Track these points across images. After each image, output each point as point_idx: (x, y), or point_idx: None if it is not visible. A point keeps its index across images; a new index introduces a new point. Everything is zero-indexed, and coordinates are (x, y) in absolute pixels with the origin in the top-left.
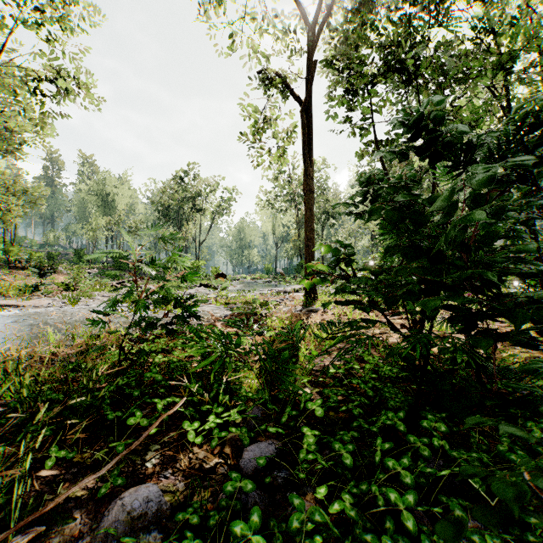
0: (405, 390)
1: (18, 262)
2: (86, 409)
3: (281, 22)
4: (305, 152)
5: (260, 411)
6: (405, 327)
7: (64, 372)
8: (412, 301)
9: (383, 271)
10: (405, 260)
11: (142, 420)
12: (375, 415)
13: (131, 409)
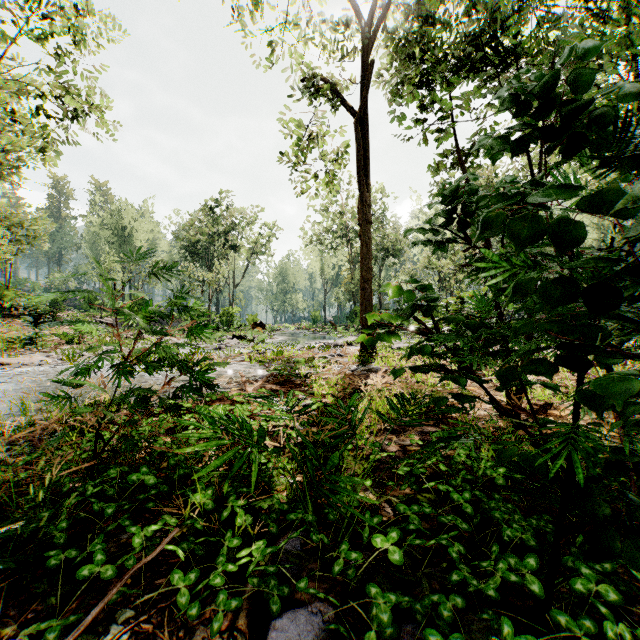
0: (518, 502)
1: (14, 309)
2: (29, 538)
3: (331, 16)
4: (360, 172)
5: (300, 538)
6: (524, 409)
7: (15, 469)
8: (546, 373)
9: (482, 322)
10: (548, 305)
11: (105, 568)
12: (480, 549)
13: (93, 544)
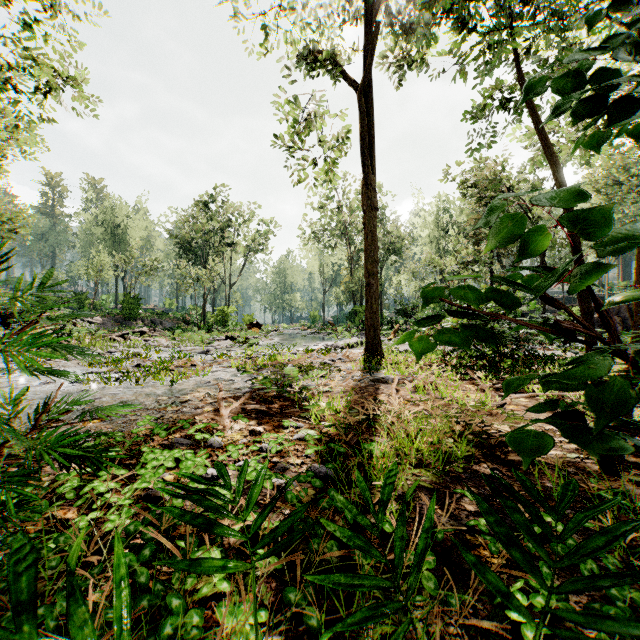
0: None
1: None
2: None
3: None
4: (365, 150)
5: None
6: None
7: None
8: None
9: None
10: None
11: None
12: None
13: None
